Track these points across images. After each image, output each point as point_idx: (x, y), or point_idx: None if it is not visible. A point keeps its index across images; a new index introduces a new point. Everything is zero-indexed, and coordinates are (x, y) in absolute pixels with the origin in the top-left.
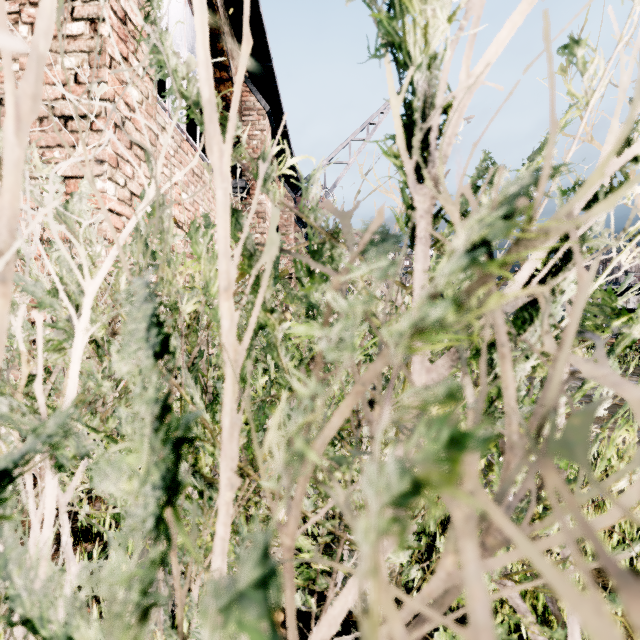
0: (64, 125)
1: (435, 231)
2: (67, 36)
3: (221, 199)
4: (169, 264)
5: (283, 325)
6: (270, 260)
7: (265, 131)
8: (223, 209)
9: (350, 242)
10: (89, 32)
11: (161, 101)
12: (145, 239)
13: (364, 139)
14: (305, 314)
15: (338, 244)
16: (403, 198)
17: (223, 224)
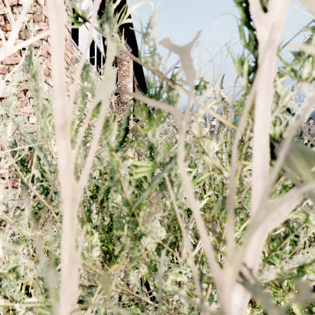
0: (20, 53)
1: (305, 45)
2: (21, 5)
3: (55, 33)
4: (42, 115)
5: (125, 162)
6: (106, 97)
7: (130, 62)
8: (57, 43)
9: (190, 75)
10: (33, 3)
11: (76, 45)
12: (45, 105)
13: (179, 67)
14: (149, 154)
15: (175, 86)
16: (240, 37)
17: (58, 59)
